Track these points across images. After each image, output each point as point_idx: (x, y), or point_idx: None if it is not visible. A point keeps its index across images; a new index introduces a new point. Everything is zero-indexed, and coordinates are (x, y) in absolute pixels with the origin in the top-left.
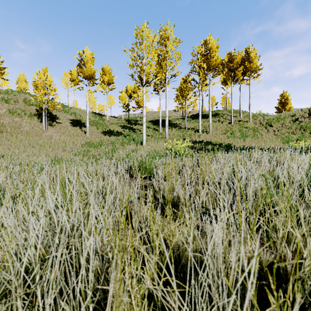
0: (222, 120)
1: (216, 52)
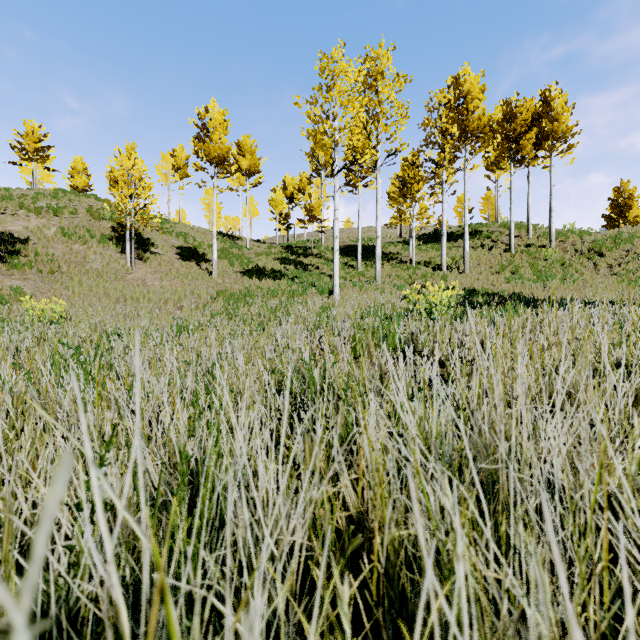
0: (489, 244)
1: (480, 101)
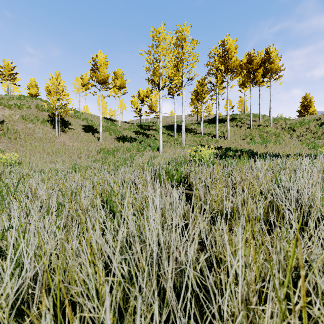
0: (240, 124)
1: (235, 53)
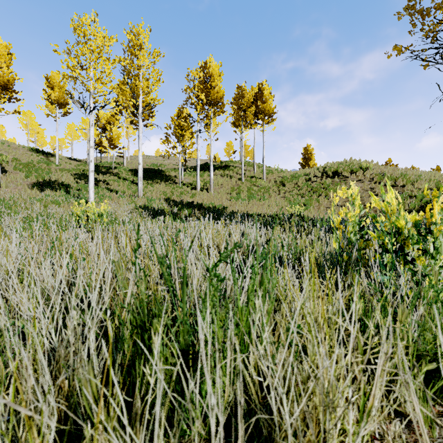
0: (232, 174)
1: (218, 81)
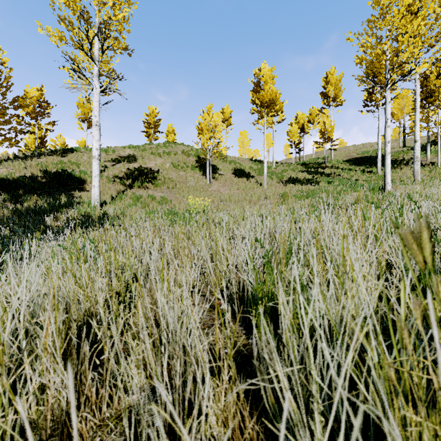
0: None
1: None
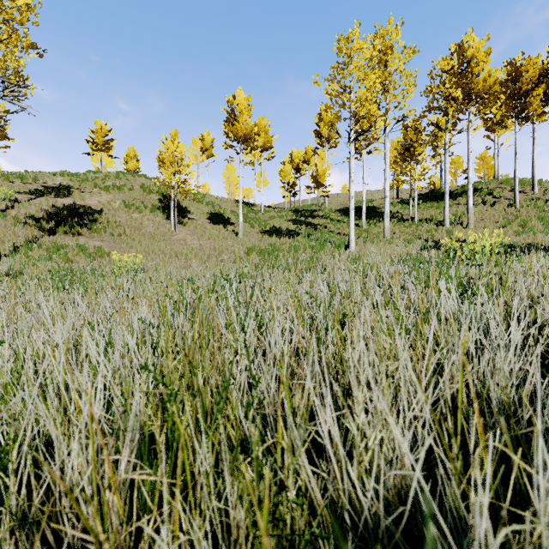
0: (491, 200)
1: (485, 64)
